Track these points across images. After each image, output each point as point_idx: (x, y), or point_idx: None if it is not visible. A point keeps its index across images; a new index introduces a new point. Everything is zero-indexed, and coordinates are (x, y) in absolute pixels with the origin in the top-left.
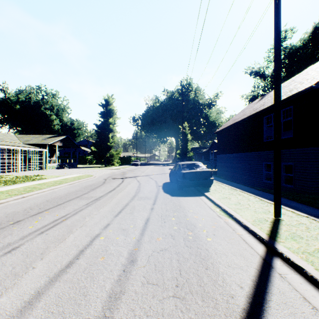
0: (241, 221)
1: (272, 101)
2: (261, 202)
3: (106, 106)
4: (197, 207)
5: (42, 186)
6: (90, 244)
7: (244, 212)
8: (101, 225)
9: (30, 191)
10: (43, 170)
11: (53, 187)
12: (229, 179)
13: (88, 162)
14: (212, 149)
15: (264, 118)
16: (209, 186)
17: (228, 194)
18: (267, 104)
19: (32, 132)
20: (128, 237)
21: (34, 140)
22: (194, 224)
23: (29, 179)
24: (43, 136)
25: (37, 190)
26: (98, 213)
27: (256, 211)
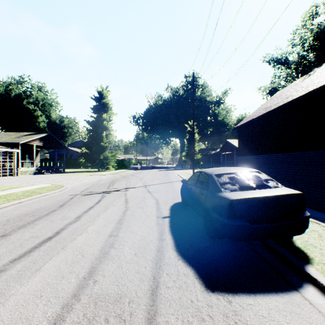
0: None
1: None
2: None
3: (99, 100)
4: None
5: None
6: None
7: None
8: None
9: None
10: (12, 177)
11: None
12: None
13: (82, 165)
14: (223, 150)
15: None
16: None
17: None
18: None
19: (15, 131)
20: None
21: (4, 138)
22: None
23: None
24: (18, 134)
25: None
26: None
27: None
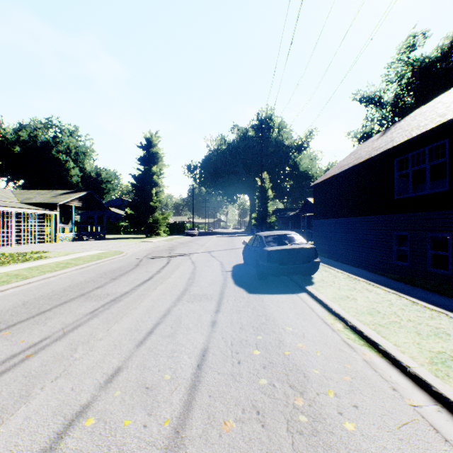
0: (405, 362)
1: (408, 134)
2: (417, 309)
3: (148, 149)
4: (299, 318)
5: (31, 273)
6: (53, 449)
7: (397, 334)
8: (101, 373)
9: (3, 283)
10: (51, 243)
11: (48, 274)
12: (333, 258)
13: (122, 230)
14: (303, 211)
15: (395, 162)
16: (312, 273)
17: (348, 290)
18: (399, 139)
19: (40, 187)
20: (153, 418)
21: (39, 198)
22: (302, 369)
23: (19, 258)
24: (53, 192)
25: (17, 281)
26: (108, 334)
27: (420, 331)
